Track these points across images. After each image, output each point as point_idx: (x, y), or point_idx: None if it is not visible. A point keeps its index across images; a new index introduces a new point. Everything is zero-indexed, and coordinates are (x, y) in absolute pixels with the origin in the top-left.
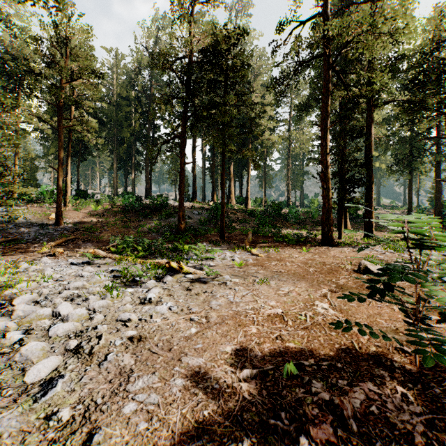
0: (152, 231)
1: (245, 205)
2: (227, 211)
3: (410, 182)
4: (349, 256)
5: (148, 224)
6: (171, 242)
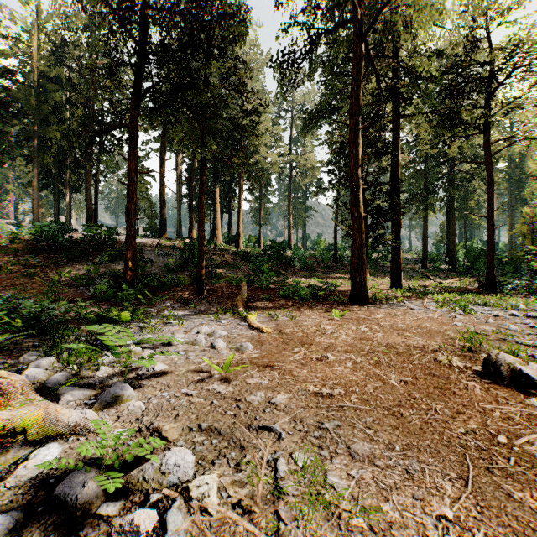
0: (79, 282)
1: (236, 245)
2: (210, 252)
3: (425, 222)
4: (413, 324)
5: (76, 271)
6: (108, 303)
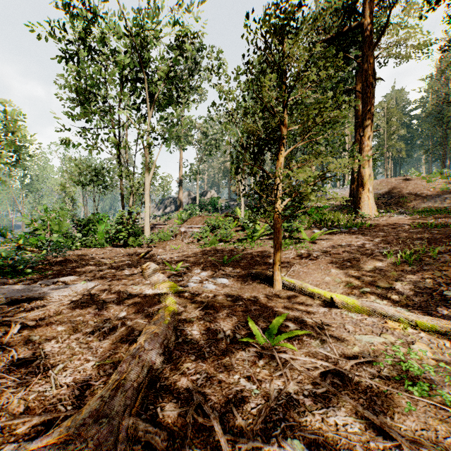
0: None
1: None
2: None
3: None
4: None
5: None
6: None
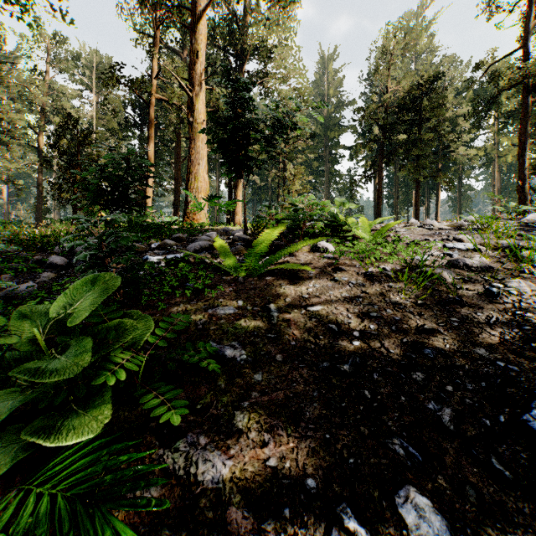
0: None
1: None
2: None
3: None
4: None
5: None
6: None
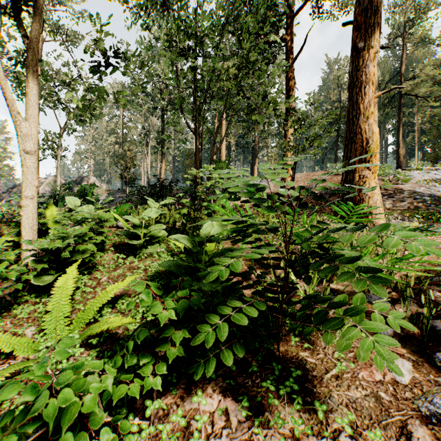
0: None
1: None
2: None
3: None
4: None
5: None
6: None
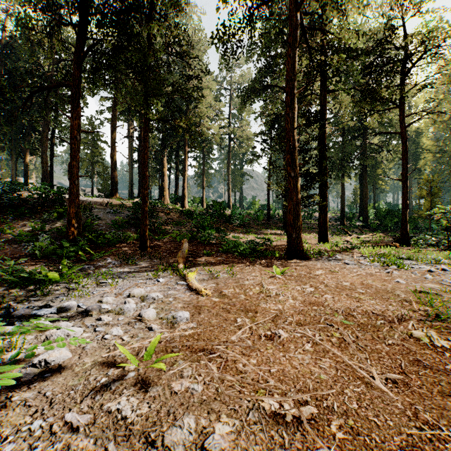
0: (21, 238)
1: (181, 205)
2: (157, 210)
3: (343, 186)
4: (356, 282)
5: (21, 228)
6: (46, 260)
